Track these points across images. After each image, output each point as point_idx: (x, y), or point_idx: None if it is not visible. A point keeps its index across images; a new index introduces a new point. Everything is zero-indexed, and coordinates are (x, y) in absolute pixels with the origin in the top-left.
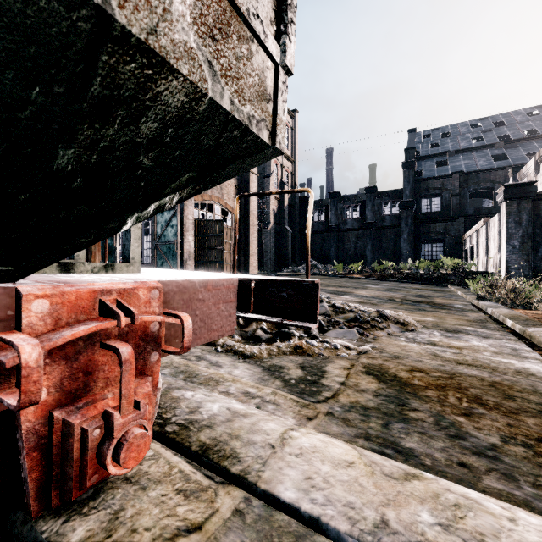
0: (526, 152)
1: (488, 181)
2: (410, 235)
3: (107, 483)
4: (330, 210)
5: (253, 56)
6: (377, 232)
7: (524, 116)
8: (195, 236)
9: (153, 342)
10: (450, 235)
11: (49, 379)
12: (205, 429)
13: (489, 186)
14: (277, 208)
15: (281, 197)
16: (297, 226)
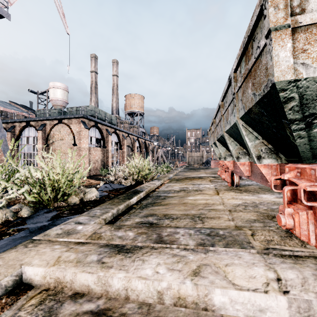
0: None
1: None
2: None
3: (290, 233)
4: None
5: (262, 61)
6: None
7: None
8: None
9: (314, 196)
10: None
11: (290, 191)
12: (316, 262)
13: None
14: None
15: None
16: None
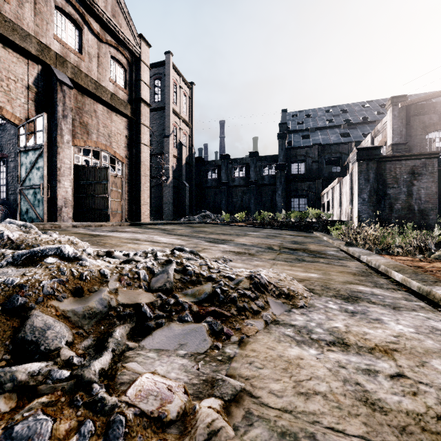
0: (362, 133)
1: (337, 152)
2: (283, 191)
3: None
4: (221, 169)
5: None
6: (258, 189)
7: (360, 107)
8: (76, 183)
9: None
10: (312, 192)
11: None
12: None
13: (339, 156)
14: (176, 165)
15: (180, 156)
16: (194, 182)
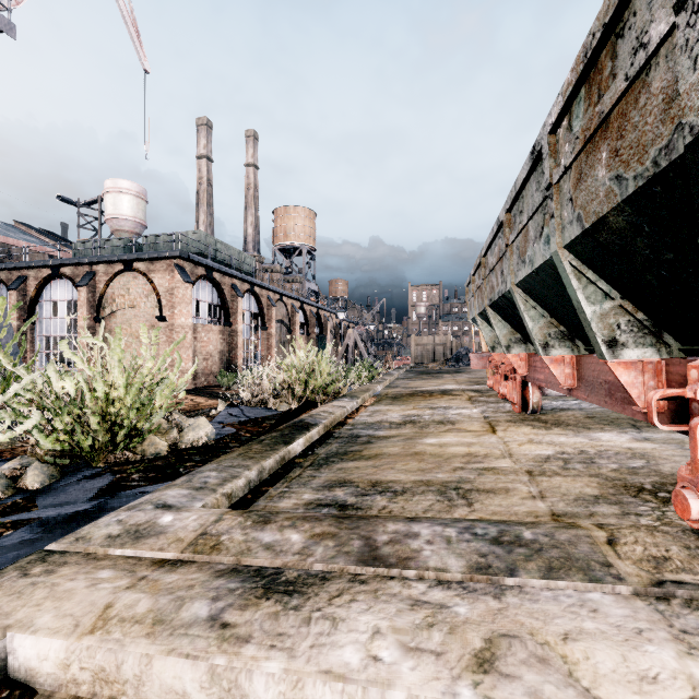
0: None
1: None
2: None
3: None
4: None
5: (653, 83)
6: None
7: None
8: None
9: None
10: None
11: None
12: None
13: None
14: None
15: None
16: None
